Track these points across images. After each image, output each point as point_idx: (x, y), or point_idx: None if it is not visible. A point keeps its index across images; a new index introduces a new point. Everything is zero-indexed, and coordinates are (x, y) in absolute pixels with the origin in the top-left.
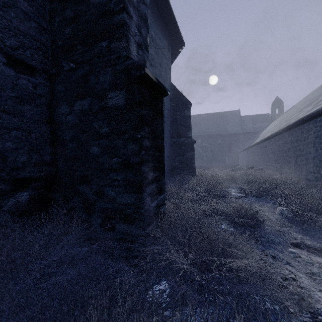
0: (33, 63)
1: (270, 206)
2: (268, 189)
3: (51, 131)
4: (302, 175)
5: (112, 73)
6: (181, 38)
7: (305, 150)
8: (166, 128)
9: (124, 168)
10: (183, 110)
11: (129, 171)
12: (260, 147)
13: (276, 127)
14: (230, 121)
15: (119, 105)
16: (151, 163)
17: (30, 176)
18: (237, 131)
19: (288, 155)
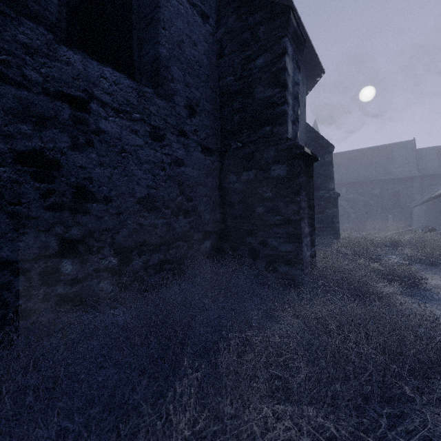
0: (211, 146)
1: None
2: None
3: (220, 195)
4: None
5: (275, 151)
6: (320, 66)
7: None
8: None
9: (285, 224)
10: (322, 156)
11: (290, 226)
12: None
13: None
14: (396, 158)
15: (281, 175)
16: (306, 220)
17: (210, 230)
18: (409, 174)
19: None
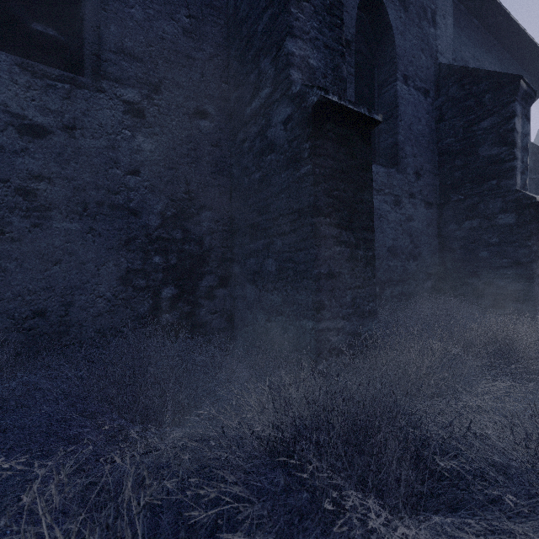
0: (431, 200)
1: None
2: None
3: (439, 242)
4: None
5: (502, 202)
6: None
7: None
8: None
9: (514, 266)
10: None
11: (519, 268)
12: None
13: None
14: None
15: (509, 223)
16: (538, 262)
17: (431, 272)
18: None
19: None
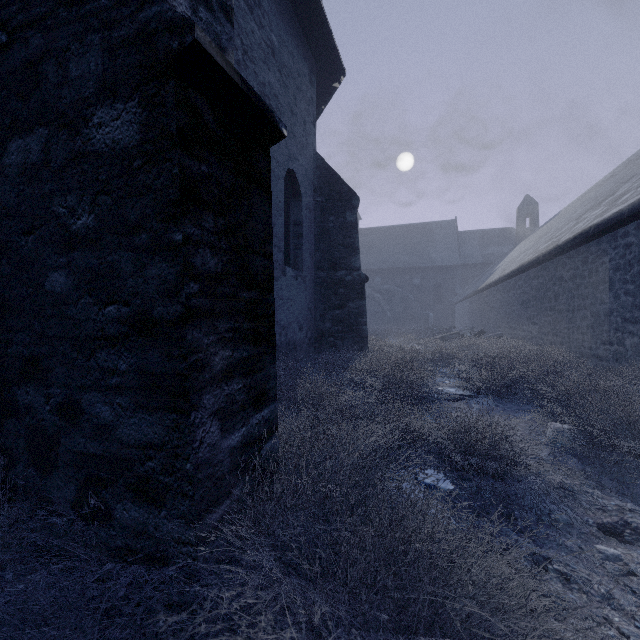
0: None
1: (530, 419)
2: (521, 379)
3: None
4: (585, 348)
5: (104, 50)
6: (337, 59)
7: (591, 296)
8: (305, 248)
9: (137, 335)
10: (342, 212)
11: (151, 346)
12: (498, 291)
13: (529, 252)
14: (437, 240)
15: (123, 145)
16: (226, 320)
17: None
18: (451, 261)
19: (554, 307)
